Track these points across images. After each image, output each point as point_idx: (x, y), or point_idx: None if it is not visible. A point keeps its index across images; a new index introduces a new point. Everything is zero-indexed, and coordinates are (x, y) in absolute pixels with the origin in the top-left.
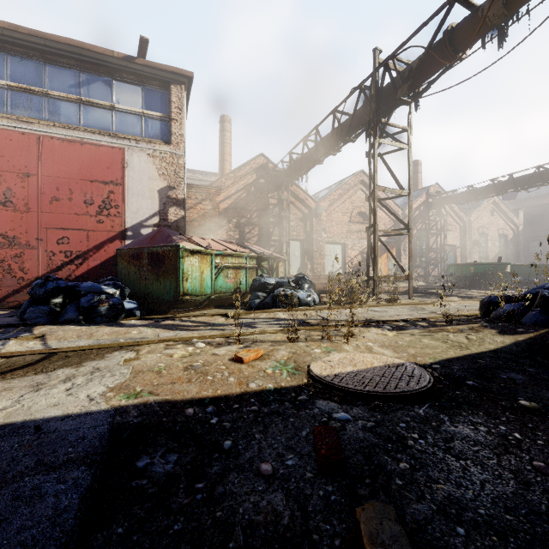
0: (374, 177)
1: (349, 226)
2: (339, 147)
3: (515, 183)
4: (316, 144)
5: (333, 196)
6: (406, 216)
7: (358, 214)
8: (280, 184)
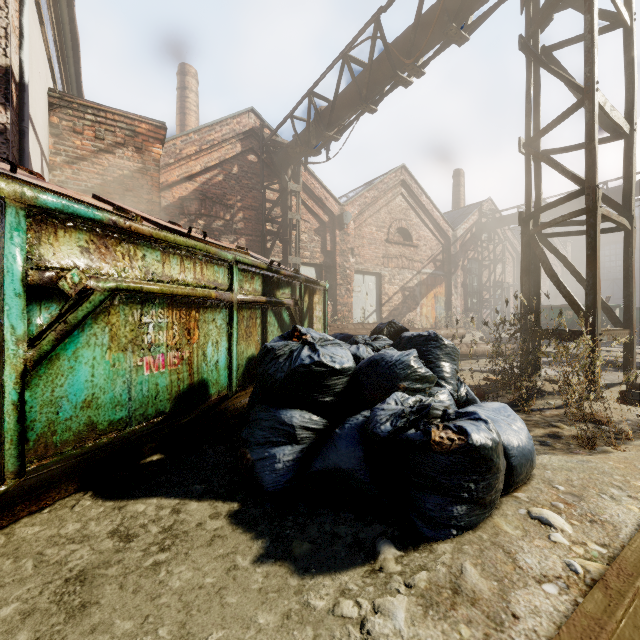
0: (592, 60)
1: (386, 247)
2: (422, 62)
3: (610, 195)
4: (372, 61)
5: (365, 198)
6: (457, 239)
7: (397, 230)
8: (284, 166)
